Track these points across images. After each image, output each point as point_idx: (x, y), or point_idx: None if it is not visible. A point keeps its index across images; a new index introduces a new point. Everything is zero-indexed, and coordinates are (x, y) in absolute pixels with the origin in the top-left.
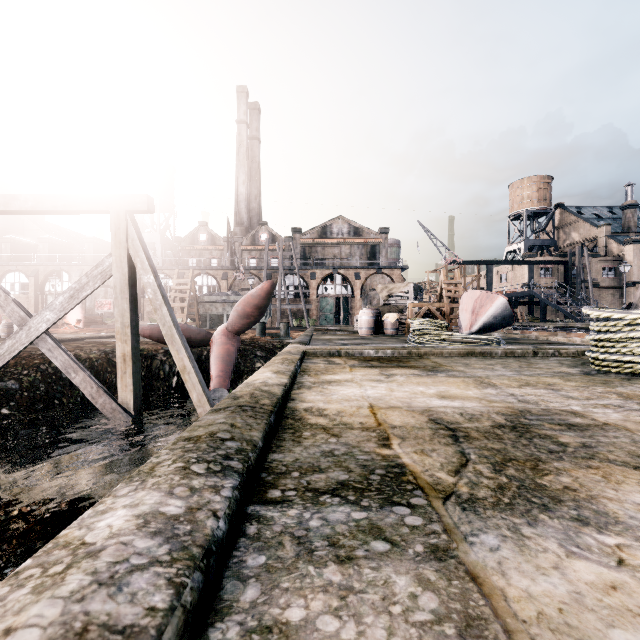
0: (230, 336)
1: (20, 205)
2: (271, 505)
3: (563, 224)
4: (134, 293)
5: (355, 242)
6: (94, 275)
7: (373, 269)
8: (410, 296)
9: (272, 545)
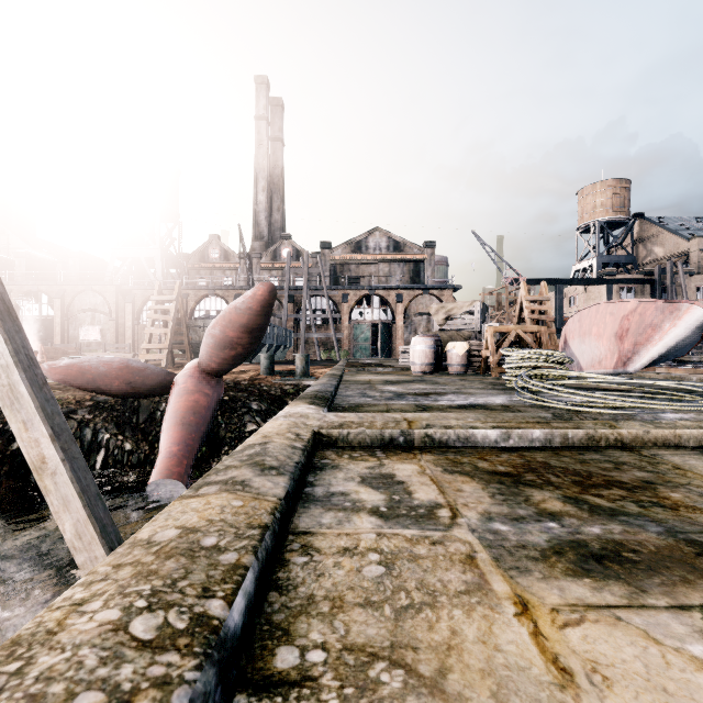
0: (203, 378)
1: None
2: None
3: (643, 237)
4: None
5: (395, 259)
6: None
7: (418, 289)
8: (476, 319)
9: None
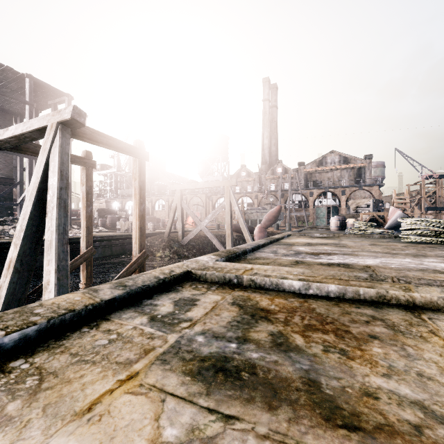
0: (262, 229)
1: (199, 186)
2: (274, 244)
3: None
4: (231, 213)
5: (344, 167)
6: (219, 207)
7: (355, 187)
8: (371, 207)
9: (273, 245)
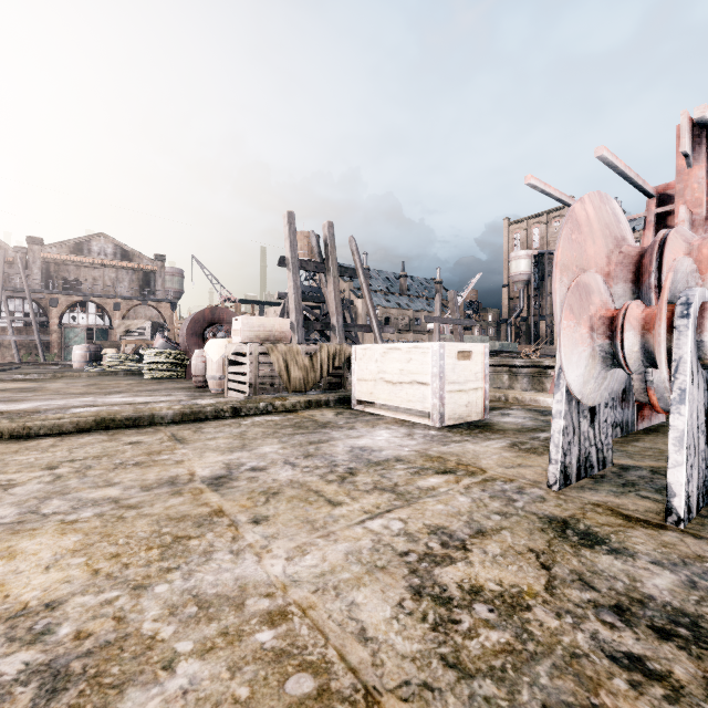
0: None
1: None
2: None
3: None
4: None
5: (123, 266)
6: None
7: (137, 300)
8: (148, 333)
9: None
